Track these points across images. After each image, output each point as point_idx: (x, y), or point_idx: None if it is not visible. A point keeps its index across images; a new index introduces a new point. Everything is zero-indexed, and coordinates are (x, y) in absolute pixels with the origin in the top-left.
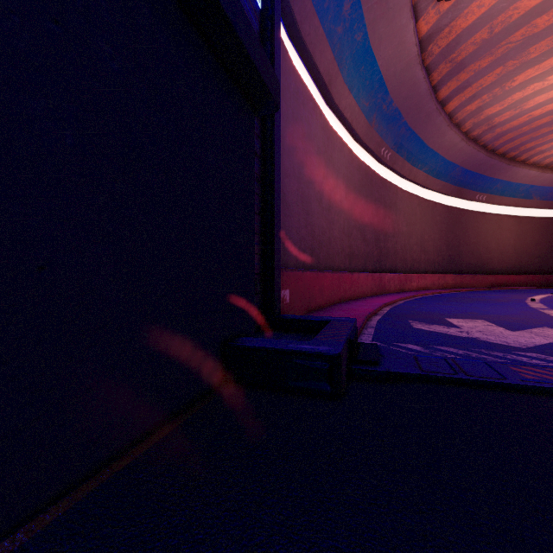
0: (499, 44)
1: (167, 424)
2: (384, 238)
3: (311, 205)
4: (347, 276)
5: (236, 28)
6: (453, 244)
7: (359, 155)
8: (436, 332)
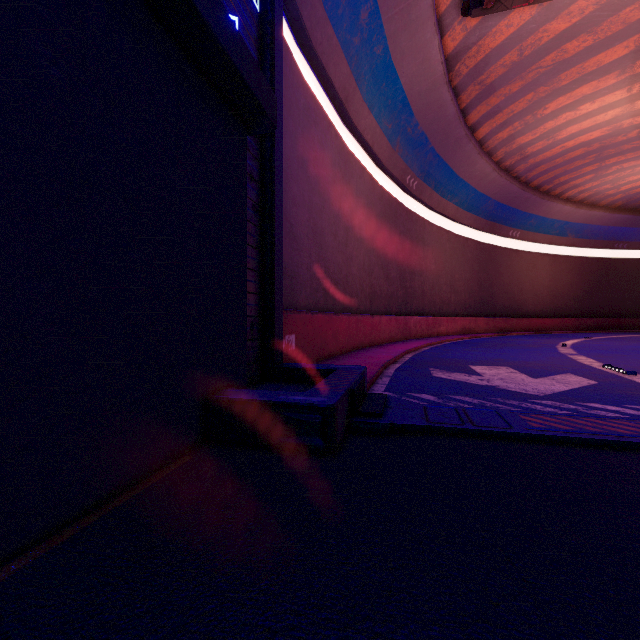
0: (530, 68)
1: (127, 490)
2: (411, 277)
3: (325, 238)
4: (367, 319)
5: (217, 34)
6: (485, 285)
7: (381, 183)
8: (456, 380)
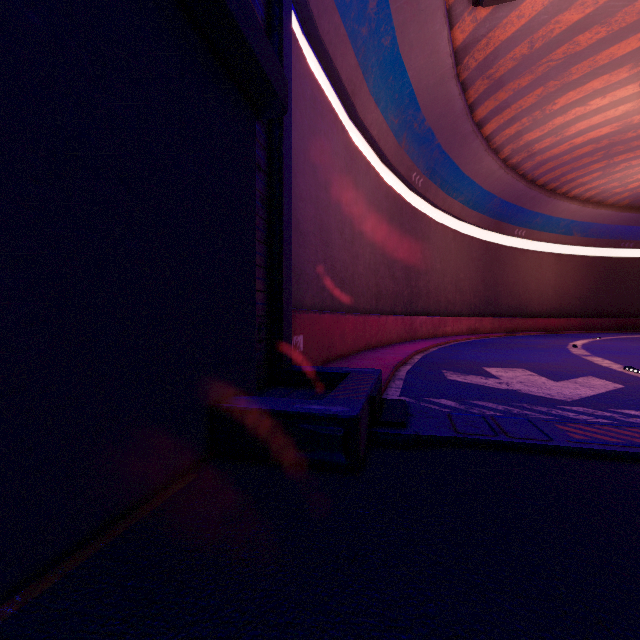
0: (540, 61)
1: (123, 519)
2: (416, 276)
3: (331, 235)
4: (374, 319)
5: None
6: (490, 284)
7: (387, 180)
8: (473, 384)
